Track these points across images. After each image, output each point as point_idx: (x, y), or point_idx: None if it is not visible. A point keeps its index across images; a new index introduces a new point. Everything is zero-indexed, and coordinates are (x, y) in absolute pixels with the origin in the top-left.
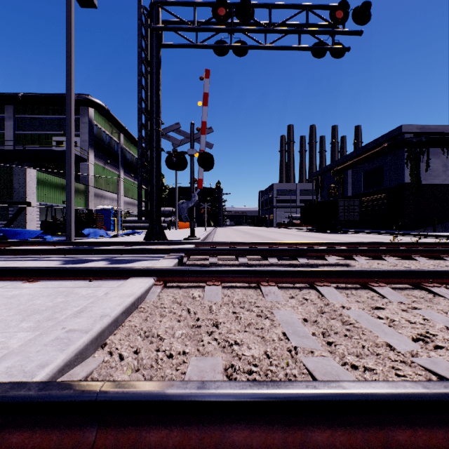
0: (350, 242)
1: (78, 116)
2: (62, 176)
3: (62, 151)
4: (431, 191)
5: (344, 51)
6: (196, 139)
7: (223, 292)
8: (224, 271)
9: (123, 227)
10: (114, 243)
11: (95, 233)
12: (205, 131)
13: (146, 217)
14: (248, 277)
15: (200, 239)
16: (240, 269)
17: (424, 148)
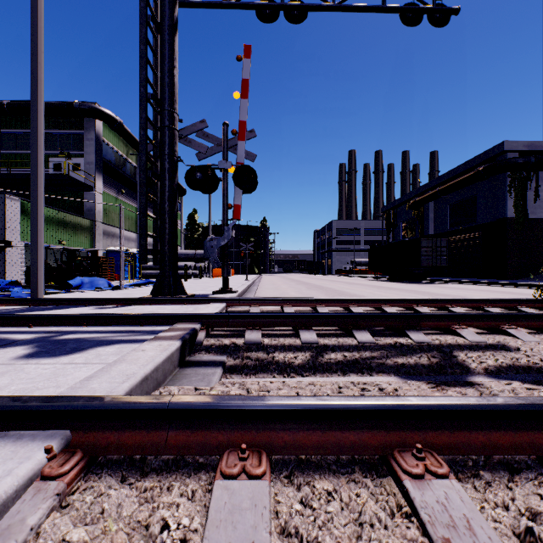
0: (470, 299)
1: (82, 130)
2: (61, 208)
3: (59, 175)
4: (541, 227)
5: (450, 14)
6: (232, 148)
7: (276, 508)
8: (276, 412)
9: (142, 275)
10: (97, 301)
11: (92, 284)
12: (244, 135)
13: (156, 261)
14: (349, 429)
15: (236, 293)
16: (326, 407)
17: (532, 171)
